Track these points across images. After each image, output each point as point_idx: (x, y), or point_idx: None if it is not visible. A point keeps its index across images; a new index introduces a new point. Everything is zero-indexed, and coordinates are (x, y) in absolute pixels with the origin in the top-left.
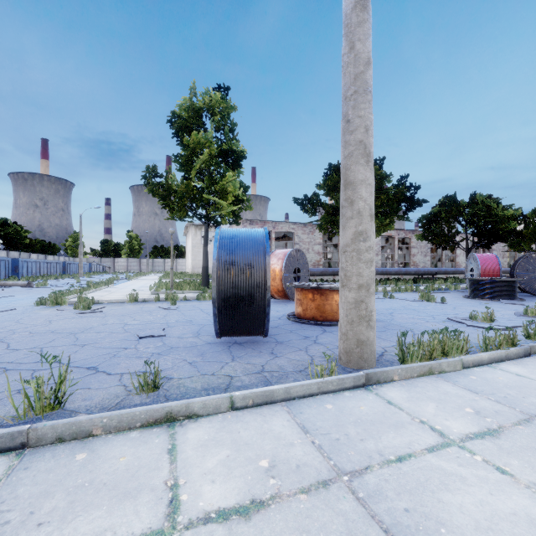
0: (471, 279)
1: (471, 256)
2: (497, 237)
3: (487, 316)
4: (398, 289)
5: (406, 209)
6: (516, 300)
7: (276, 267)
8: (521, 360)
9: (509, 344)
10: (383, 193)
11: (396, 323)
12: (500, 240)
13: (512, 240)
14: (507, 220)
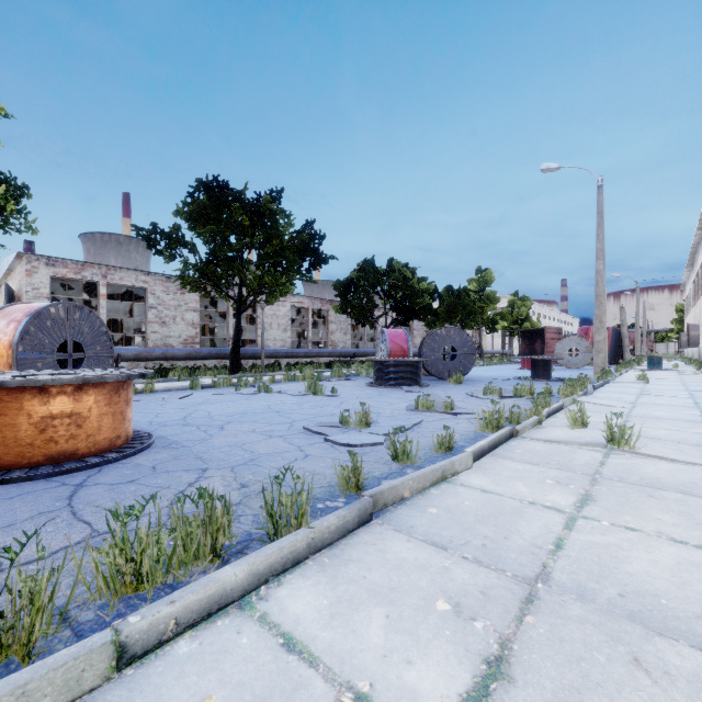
0: (375, 360)
1: (382, 332)
2: (413, 313)
3: (364, 417)
4: (293, 377)
5: (310, 266)
6: (419, 386)
7: (0, 339)
8: (346, 543)
9: (353, 487)
10: (276, 236)
11: (199, 450)
12: (416, 317)
13: (429, 319)
14: (423, 294)
